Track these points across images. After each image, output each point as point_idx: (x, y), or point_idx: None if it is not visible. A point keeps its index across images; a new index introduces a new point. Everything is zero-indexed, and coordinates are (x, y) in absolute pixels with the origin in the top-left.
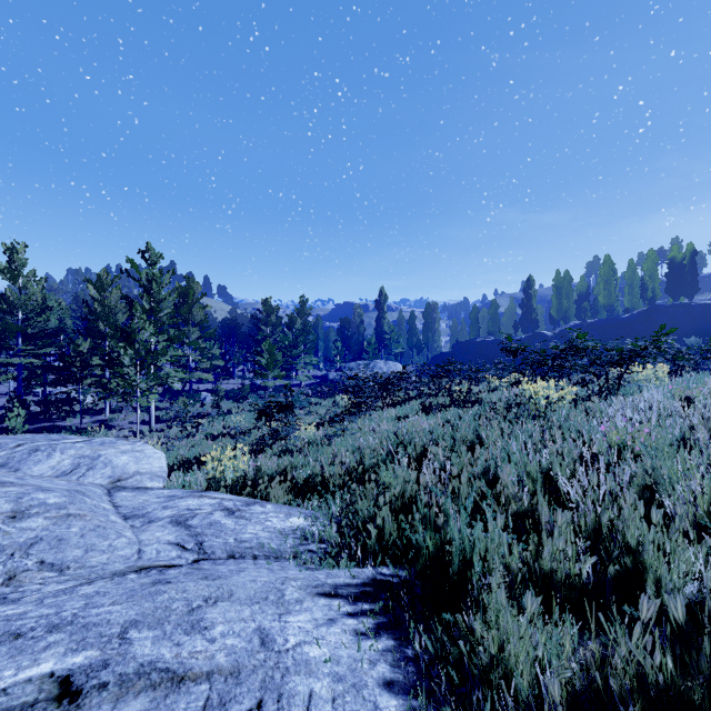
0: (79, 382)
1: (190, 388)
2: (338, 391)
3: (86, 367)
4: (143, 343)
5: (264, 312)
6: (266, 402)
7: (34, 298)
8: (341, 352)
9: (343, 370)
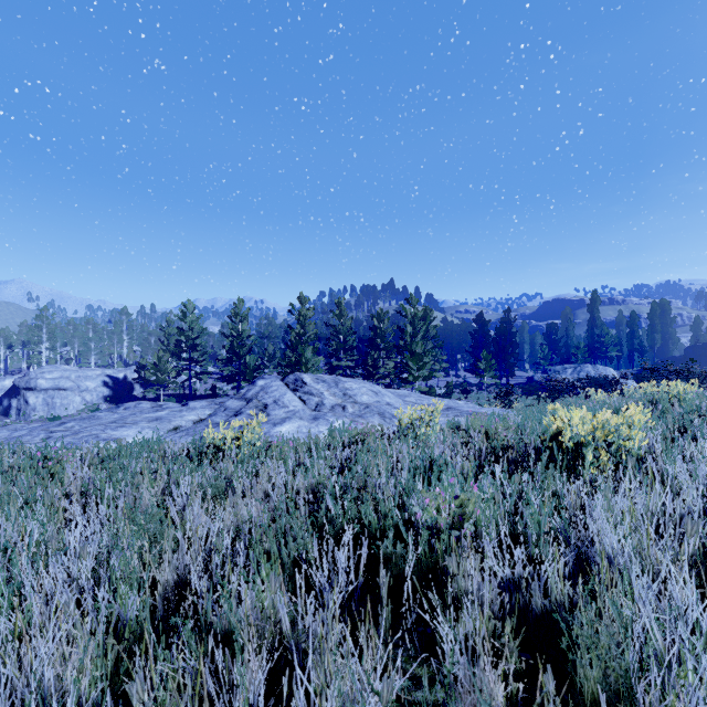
0: (373, 377)
1: (426, 382)
2: (543, 391)
3: (376, 368)
4: (421, 357)
5: (476, 324)
6: (500, 390)
7: (347, 328)
8: (547, 356)
9: (548, 373)
